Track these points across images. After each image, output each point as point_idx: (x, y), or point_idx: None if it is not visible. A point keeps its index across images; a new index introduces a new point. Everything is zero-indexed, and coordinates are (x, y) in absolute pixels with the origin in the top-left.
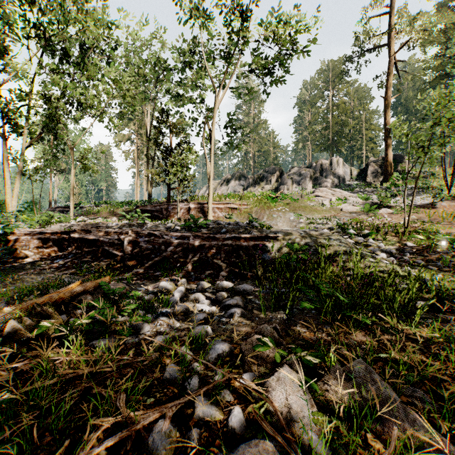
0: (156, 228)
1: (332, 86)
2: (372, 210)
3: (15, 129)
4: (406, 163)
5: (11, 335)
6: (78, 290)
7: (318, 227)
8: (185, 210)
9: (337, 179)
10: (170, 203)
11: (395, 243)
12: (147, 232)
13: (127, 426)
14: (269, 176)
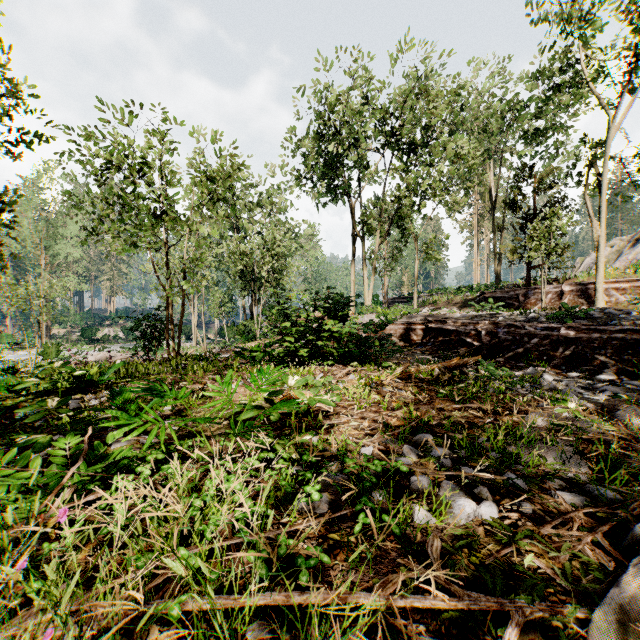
0: (514, 319)
1: None
2: None
3: (371, 232)
4: None
5: (437, 376)
6: (459, 363)
7: None
8: (555, 295)
9: None
10: (530, 287)
11: None
12: (506, 322)
13: (519, 411)
14: None
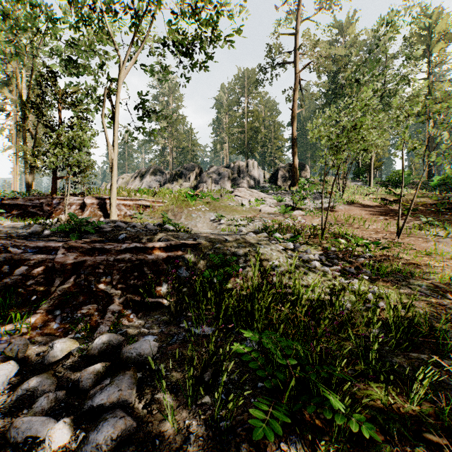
0: (9, 233)
1: (247, 93)
2: (287, 211)
3: None
4: (307, 171)
5: None
6: None
7: (242, 229)
8: (79, 206)
9: (253, 181)
10: (56, 196)
11: (318, 247)
12: None
13: None
14: (188, 173)
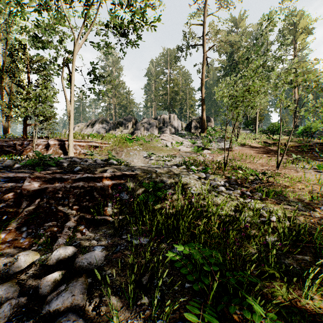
0: None
1: (169, 66)
2: (199, 150)
3: None
4: (212, 122)
5: None
6: None
7: (167, 163)
8: (44, 146)
9: (174, 129)
10: (27, 139)
11: (222, 176)
12: None
13: None
14: (127, 123)
